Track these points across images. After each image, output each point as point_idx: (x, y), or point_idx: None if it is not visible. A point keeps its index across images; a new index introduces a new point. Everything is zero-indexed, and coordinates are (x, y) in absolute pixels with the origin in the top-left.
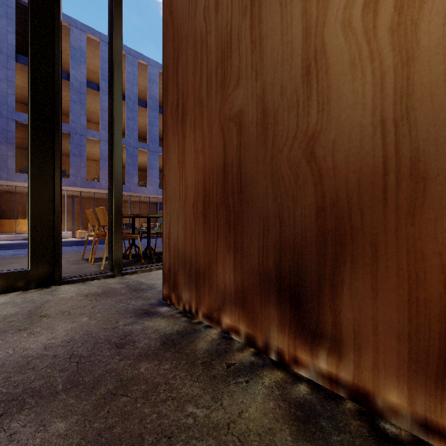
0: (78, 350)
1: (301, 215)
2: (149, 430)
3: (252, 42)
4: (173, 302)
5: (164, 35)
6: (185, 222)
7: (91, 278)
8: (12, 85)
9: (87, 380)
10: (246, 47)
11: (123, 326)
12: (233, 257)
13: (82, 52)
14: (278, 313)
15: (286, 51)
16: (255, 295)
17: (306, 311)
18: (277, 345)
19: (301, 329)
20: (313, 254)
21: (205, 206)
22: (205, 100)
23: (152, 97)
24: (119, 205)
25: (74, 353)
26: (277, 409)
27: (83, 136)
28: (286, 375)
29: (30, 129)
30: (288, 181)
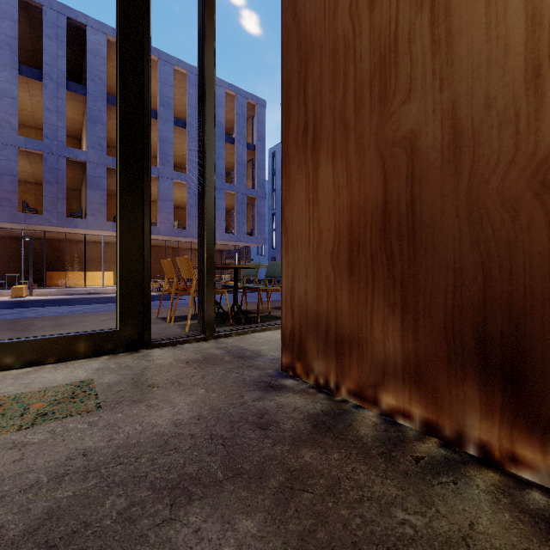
0: (215, 429)
1: (523, 266)
2: (362, 539)
3: (434, 43)
4: (298, 374)
5: (284, 44)
6: (317, 275)
7: (182, 341)
8: (63, 117)
9: (248, 468)
10: (423, 50)
11: (252, 402)
12: (401, 319)
13: None
14: (480, 394)
15: (495, 50)
16: (439, 369)
17: (534, 394)
18: (478, 436)
19: (523, 417)
20: (547, 317)
21: (352, 255)
22: (351, 120)
23: (217, 124)
24: (211, 253)
25: (212, 433)
26: (518, 523)
27: None
28: (503, 476)
29: (118, 165)
30: (498, 221)
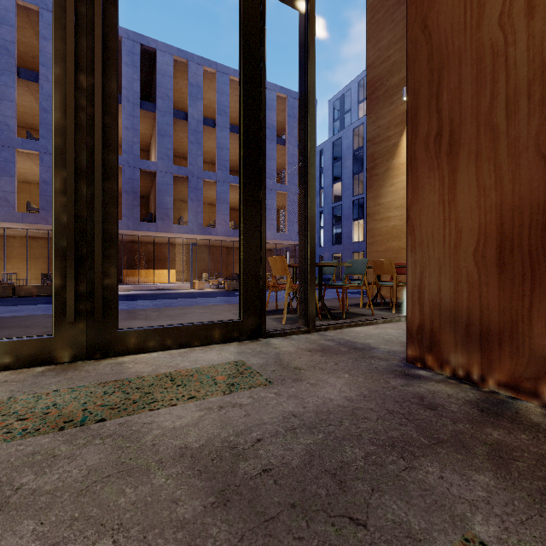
0: (387, 406)
1: None
2: None
3: None
4: (428, 366)
5: (410, 56)
6: (455, 272)
7: (290, 332)
8: (137, 133)
9: (445, 438)
10: None
11: (402, 387)
12: None
13: (199, 88)
14: None
15: None
16: None
17: None
18: None
19: None
20: None
21: (504, 253)
22: (502, 125)
23: (269, 127)
24: (313, 253)
25: (388, 409)
26: None
27: (199, 178)
28: None
29: (242, 177)
30: None
